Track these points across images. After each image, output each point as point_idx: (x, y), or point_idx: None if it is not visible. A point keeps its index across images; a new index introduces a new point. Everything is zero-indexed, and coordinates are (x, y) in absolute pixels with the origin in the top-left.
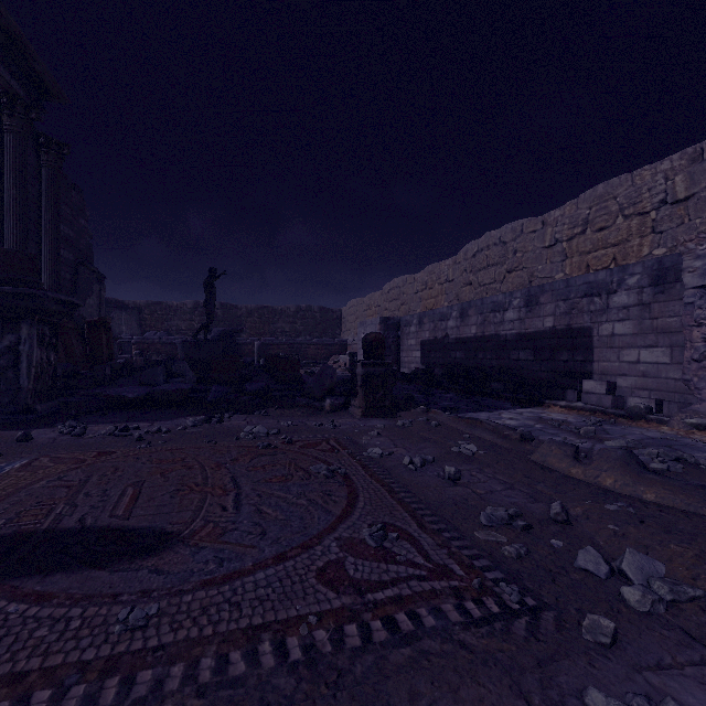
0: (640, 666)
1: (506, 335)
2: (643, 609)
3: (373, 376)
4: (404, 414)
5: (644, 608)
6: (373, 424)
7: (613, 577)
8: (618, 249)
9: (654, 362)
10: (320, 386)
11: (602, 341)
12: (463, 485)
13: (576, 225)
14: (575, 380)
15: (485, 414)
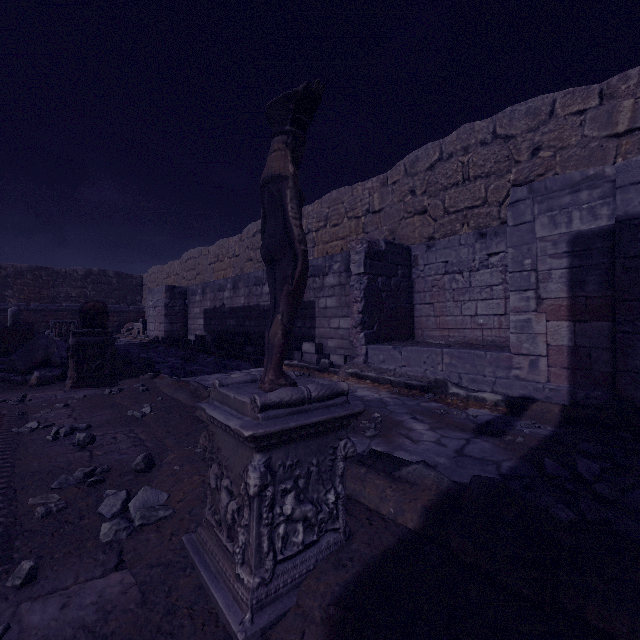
0: (28, 598)
1: (264, 306)
2: (107, 539)
3: (88, 346)
4: (128, 381)
5: (108, 538)
6: (76, 395)
7: (122, 514)
8: (344, 242)
9: (347, 328)
10: (27, 358)
11: (321, 312)
12: (88, 450)
13: (321, 220)
14: (302, 342)
15: (218, 375)
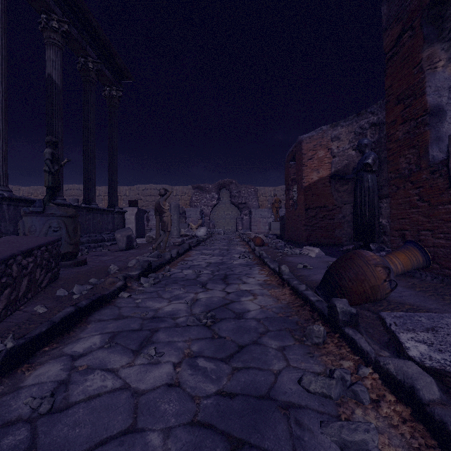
0: None
1: None
2: None
3: None
4: None
5: None
6: None
7: None
8: None
9: None
10: None
11: None
12: None
13: (106, 193)
14: None
15: None
